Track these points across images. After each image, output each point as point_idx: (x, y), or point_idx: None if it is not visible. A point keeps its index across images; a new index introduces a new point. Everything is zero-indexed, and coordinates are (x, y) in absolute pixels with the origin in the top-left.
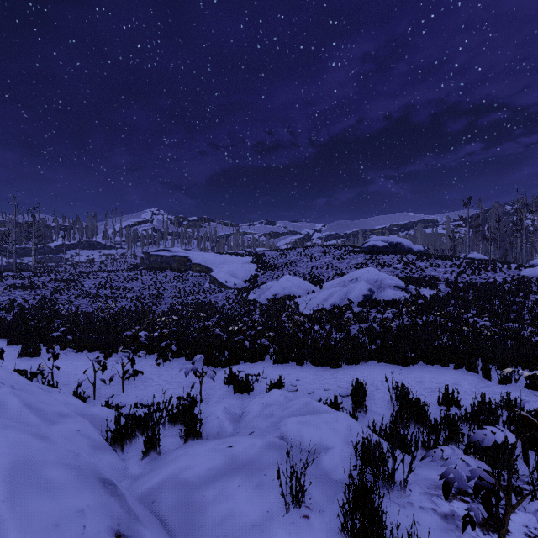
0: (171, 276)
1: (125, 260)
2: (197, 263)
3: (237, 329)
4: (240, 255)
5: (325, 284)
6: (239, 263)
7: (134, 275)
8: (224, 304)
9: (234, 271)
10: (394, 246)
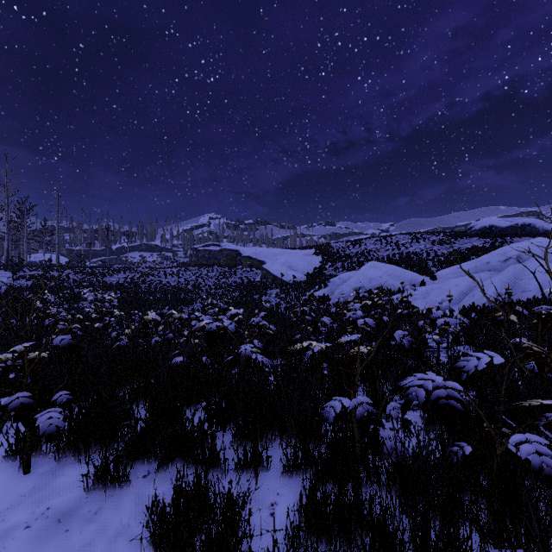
0: (216, 272)
1: (176, 259)
2: (248, 256)
3: (307, 343)
4: (300, 249)
5: (439, 273)
6: (299, 255)
7: (177, 271)
8: (278, 302)
9: (292, 262)
10: (519, 229)
